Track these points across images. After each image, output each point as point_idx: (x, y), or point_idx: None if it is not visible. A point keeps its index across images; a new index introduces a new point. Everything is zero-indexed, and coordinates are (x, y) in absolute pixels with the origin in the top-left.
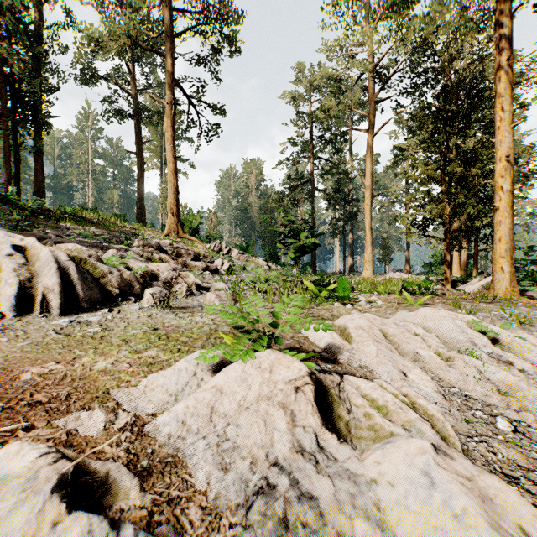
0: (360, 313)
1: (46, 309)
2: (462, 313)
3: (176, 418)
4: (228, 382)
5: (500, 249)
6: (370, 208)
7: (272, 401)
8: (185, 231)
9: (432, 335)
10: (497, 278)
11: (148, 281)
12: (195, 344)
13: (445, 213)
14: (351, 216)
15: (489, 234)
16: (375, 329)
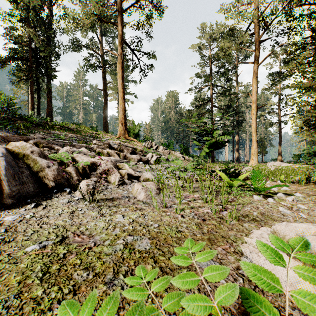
0: (291, 211)
1: None
2: None
3: None
4: None
5: None
6: (255, 116)
7: None
8: (130, 135)
9: None
10: None
11: (88, 172)
12: None
13: None
14: (238, 124)
15: None
16: None
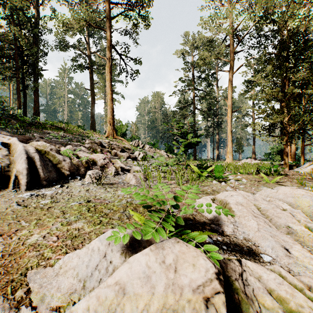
0: (232, 189)
1: (18, 185)
2: (308, 190)
3: None
4: (132, 278)
5: None
6: (231, 119)
7: None
8: (118, 134)
9: (298, 211)
10: None
11: (90, 165)
12: (114, 216)
13: (285, 120)
14: (217, 125)
15: (312, 134)
16: (251, 205)
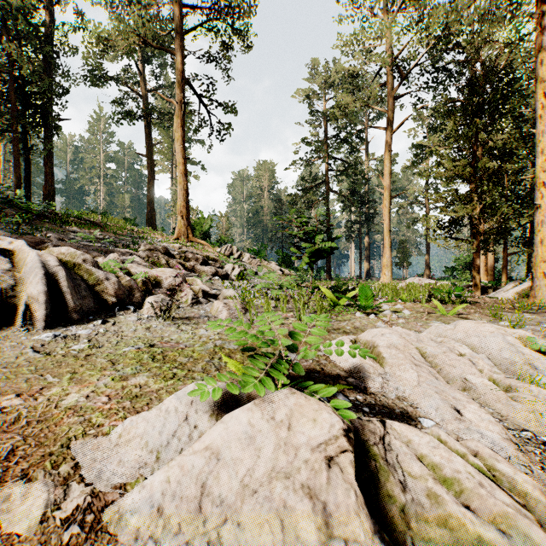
0: (386, 325)
1: (30, 321)
2: (505, 325)
3: (150, 500)
4: (228, 441)
5: (541, 252)
6: (389, 210)
7: (292, 481)
8: (196, 234)
9: (482, 356)
10: (537, 285)
11: (151, 288)
12: (195, 367)
13: (475, 213)
14: (367, 219)
15: (520, 236)
16: (411, 348)
